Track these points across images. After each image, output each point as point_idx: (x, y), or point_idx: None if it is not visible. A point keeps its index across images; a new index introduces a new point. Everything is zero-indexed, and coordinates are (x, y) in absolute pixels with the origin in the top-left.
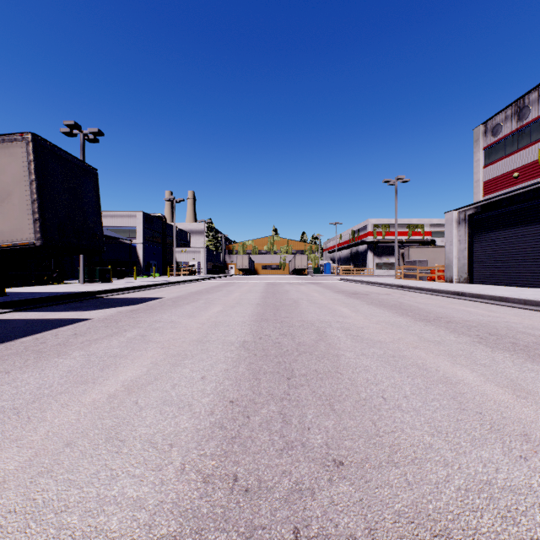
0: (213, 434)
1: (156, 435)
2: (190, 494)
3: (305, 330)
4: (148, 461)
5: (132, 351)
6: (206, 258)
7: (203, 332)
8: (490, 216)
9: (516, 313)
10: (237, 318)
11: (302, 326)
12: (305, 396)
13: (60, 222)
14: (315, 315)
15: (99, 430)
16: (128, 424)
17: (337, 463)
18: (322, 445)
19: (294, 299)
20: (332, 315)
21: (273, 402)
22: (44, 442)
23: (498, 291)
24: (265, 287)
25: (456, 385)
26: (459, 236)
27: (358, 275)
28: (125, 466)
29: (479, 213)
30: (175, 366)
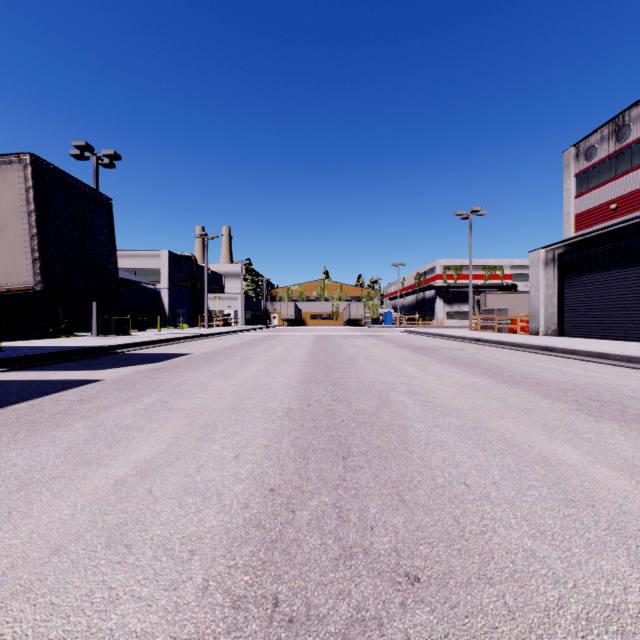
0: (247, 535)
1: (173, 538)
2: (213, 627)
3: (364, 394)
4: (159, 576)
5: (150, 421)
6: (244, 306)
7: (239, 396)
8: (584, 255)
9: (620, 373)
10: (280, 379)
11: (360, 389)
12: (365, 483)
13: (65, 262)
14: (375, 375)
15: (99, 531)
16: (137, 522)
17: (411, 579)
18: (391, 553)
19: (349, 355)
20: (395, 376)
21: (326, 490)
22: (25, 548)
23: (595, 346)
24: (314, 340)
25: (556, 467)
26: (546, 280)
27: (424, 326)
28: (129, 583)
29: (571, 252)
30: (201, 441)
